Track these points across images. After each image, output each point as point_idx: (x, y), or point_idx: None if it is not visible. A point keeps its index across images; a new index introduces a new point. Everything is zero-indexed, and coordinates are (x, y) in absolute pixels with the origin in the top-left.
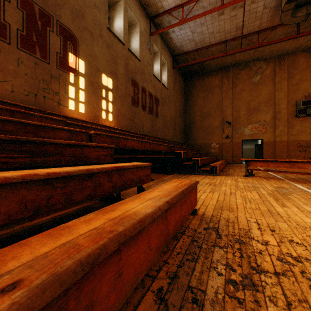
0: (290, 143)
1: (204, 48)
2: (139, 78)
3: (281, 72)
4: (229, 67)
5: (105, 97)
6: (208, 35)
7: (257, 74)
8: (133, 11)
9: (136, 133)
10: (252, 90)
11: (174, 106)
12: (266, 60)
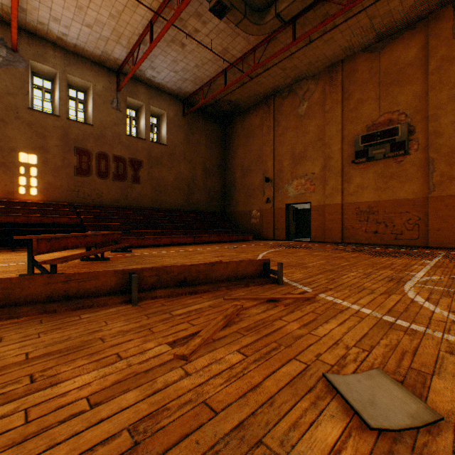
0: (347, 208)
1: (207, 84)
2: (93, 144)
3: (332, 93)
4: (270, 97)
5: (25, 174)
6: (196, 70)
7: (303, 101)
8: (79, 76)
9: (72, 205)
10: (297, 127)
11: (189, 163)
12: (315, 77)
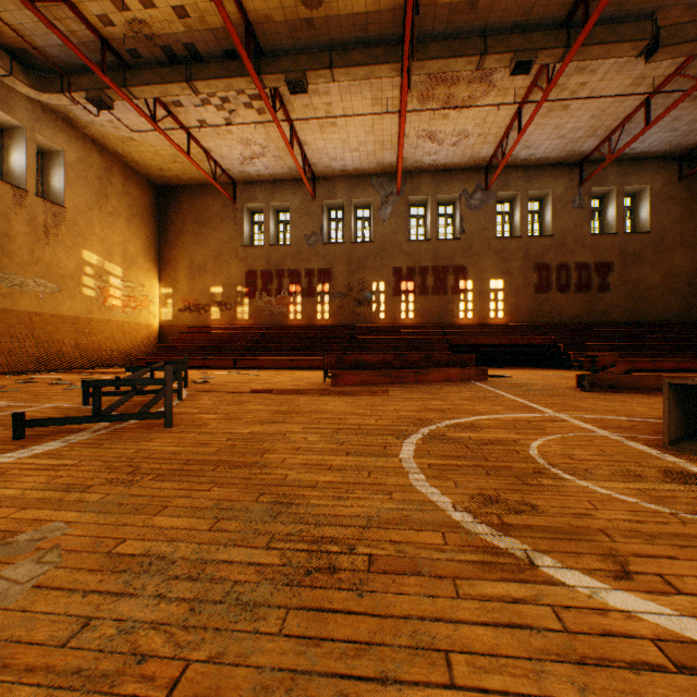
0: None
1: None
2: (551, 256)
3: None
4: None
5: (493, 299)
6: None
7: None
8: (537, 188)
9: (533, 325)
10: None
11: (690, 250)
12: None
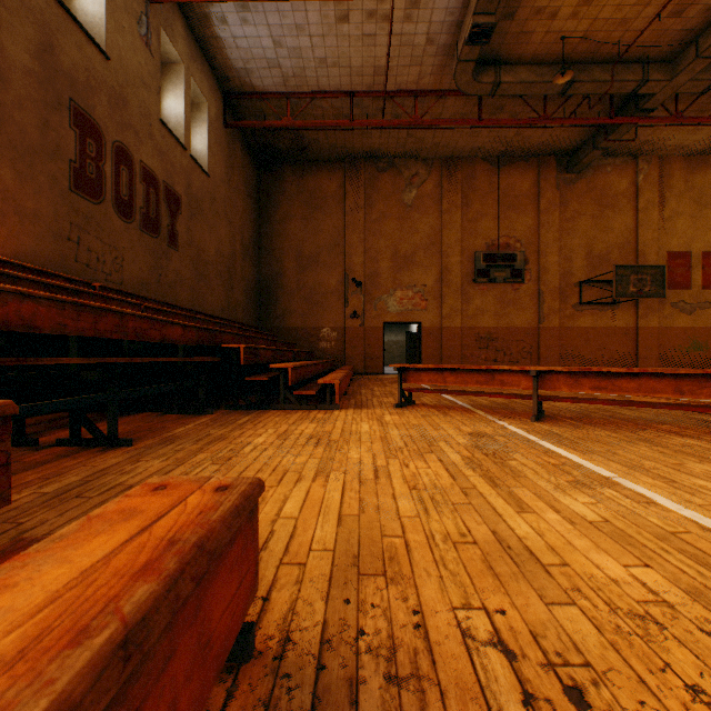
0: (466, 332)
1: (305, 95)
2: (106, 112)
3: (451, 192)
4: (359, 160)
5: None
6: (314, 65)
7: (411, 187)
8: None
9: (87, 285)
10: (403, 219)
11: (230, 226)
12: (427, 162)
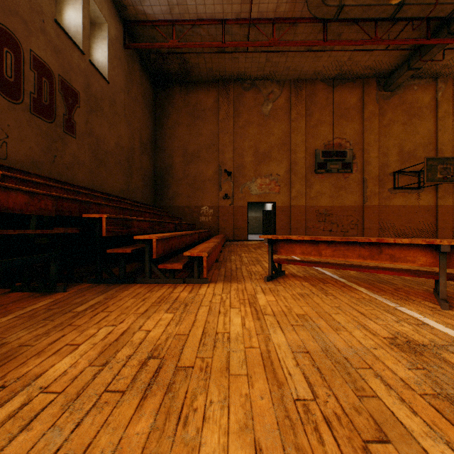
0: (309, 210)
1: (186, 22)
2: None
3: (298, 105)
4: (229, 82)
5: None
6: None
7: (268, 102)
8: None
9: None
10: (262, 125)
11: (129, 126)
12: (280, 83)
